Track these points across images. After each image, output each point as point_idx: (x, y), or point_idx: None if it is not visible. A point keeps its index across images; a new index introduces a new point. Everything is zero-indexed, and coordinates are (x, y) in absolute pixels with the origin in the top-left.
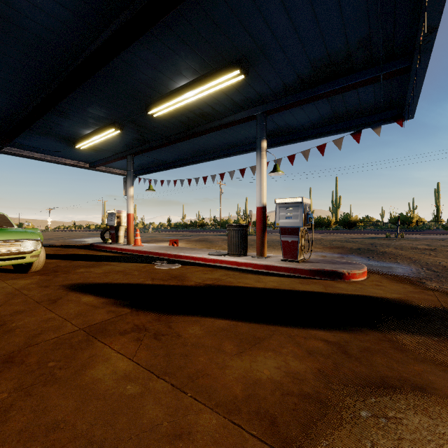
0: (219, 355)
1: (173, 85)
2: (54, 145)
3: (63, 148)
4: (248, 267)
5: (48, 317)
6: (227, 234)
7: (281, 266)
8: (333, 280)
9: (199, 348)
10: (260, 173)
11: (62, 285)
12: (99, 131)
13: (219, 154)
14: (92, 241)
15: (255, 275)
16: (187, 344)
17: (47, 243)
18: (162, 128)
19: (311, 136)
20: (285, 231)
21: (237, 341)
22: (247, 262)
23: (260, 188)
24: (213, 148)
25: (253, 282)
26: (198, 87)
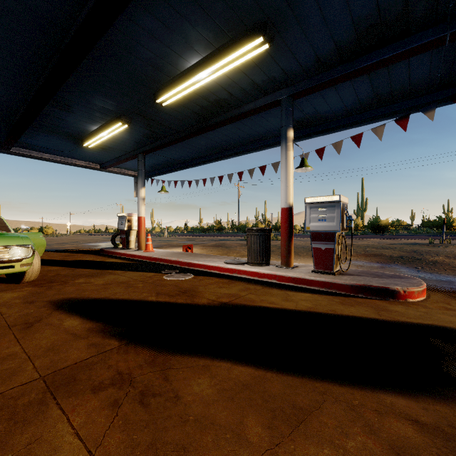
0: (239, 452)
1: (183, 64)
2: (62, 144)
3: (71, 147)
4: (271, 279)
5: (9, 352)
6: (245, 239)
7: (314, 279)
8: (383, 299)
9: (205, 431)
10: (286, 167)
11: (50, 300)
12: (105, 126)
13: (237, 150)
14: (105, 245)
15: (281, 290)
16: (188, 417)
17: (59, 247)
18: (173, 121)
19: (344, 126)
20: (318, 236)
21: (268, 416)
22: (271, 274)
23: (285, 186)
24: (230, 143)
25: (280, 301)
26: (212, 64)
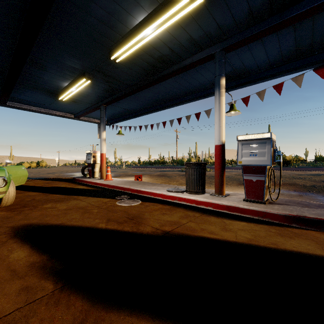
0: None
1: (131, 21)
2: (43, 98)
3: (51, 101)
4: (207, 206)
5: None
6: (182, 170)
7: (247, 208)
8: (319, 230)
9: None
10: (219, 110)
11: (13, 226)
12: (74, 82)
13: (176, 101)
14: (78, 175)
15: (218, 218)
16: None
17: (46, 176)
18: (126, 77)
19: (266, 77)
20: (249, 169)
21: None
22: (207, 201)
23: (218, 126)
24: (171, 96)
25: (219, 230)
26: (156, 19)
